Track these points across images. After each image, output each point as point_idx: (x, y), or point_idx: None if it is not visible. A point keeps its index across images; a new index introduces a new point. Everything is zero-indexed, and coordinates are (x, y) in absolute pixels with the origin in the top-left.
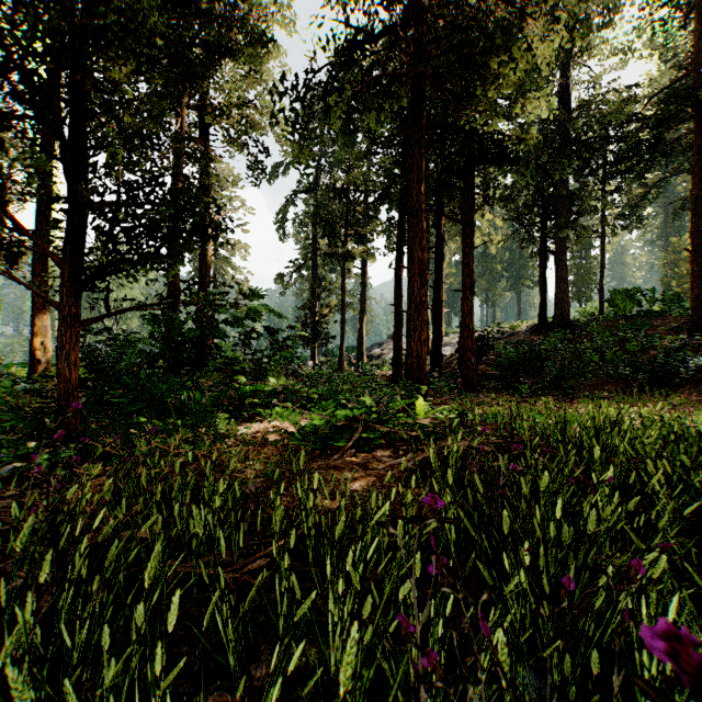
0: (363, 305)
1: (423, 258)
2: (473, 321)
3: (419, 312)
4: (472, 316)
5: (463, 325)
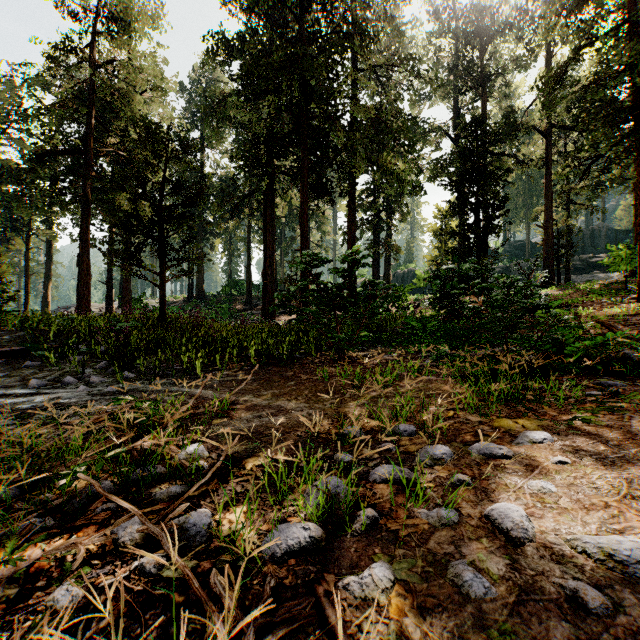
0: (49, 273)
1: (89, 263)
2: (130, 293)
3: (87, 287)
4: (130, 290)
5: (124, 294)
